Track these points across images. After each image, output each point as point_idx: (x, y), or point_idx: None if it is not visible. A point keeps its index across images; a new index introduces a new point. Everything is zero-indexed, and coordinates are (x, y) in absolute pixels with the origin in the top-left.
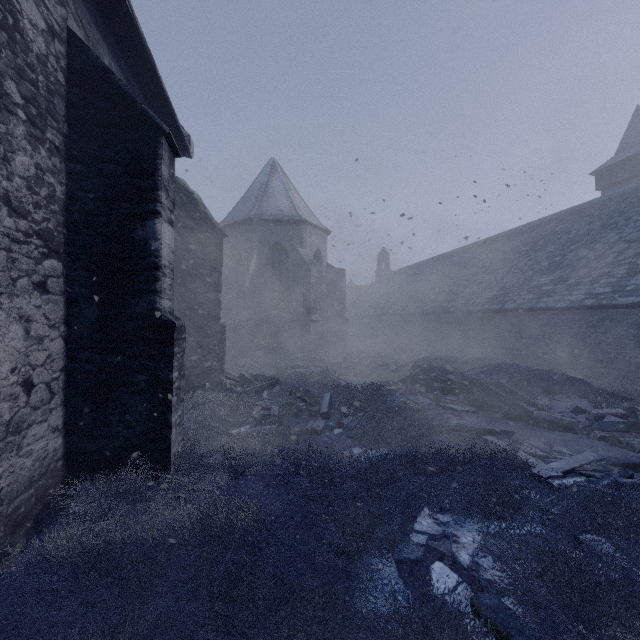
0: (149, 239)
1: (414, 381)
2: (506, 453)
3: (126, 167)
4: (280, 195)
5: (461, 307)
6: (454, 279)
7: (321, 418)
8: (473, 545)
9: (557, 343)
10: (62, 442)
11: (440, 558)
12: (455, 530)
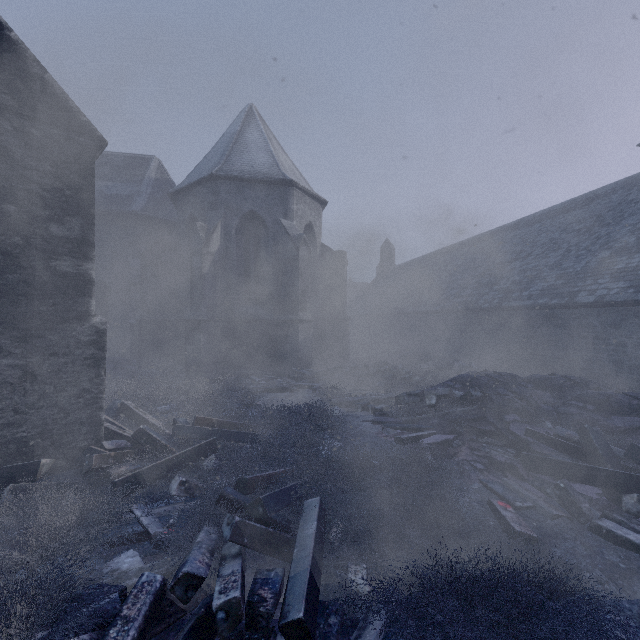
0: None
1: (477, 431)
2: None
3: None
4: (257, 148)
5: (500, 302)
6: (481, 269)
7: (285, 639)
8: None
9: None
10: None
11: None
12: None
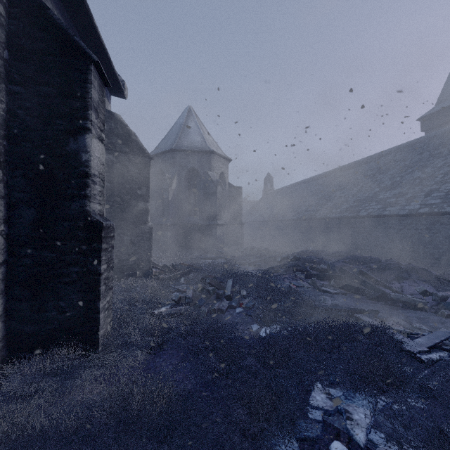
0: (80, 151)
1: (295, 269)
2: (379, 331)
3: (60, 89)
4: (194, 132)
5: (326, 215)
6: (320, 195)
7: (225, 299)
8: (365, 422)
9: (399, 241)
10: (2, 326)
11: (336, 435)
12: (346, 405)
